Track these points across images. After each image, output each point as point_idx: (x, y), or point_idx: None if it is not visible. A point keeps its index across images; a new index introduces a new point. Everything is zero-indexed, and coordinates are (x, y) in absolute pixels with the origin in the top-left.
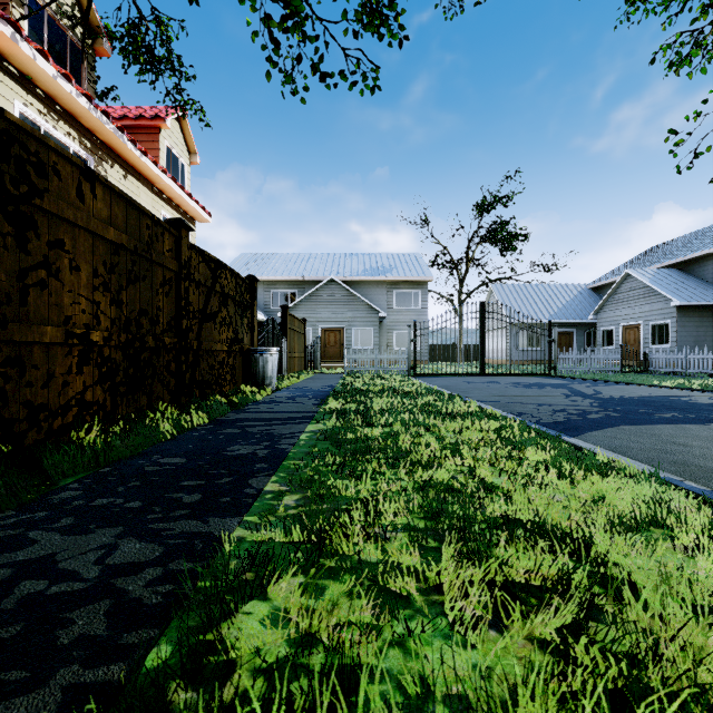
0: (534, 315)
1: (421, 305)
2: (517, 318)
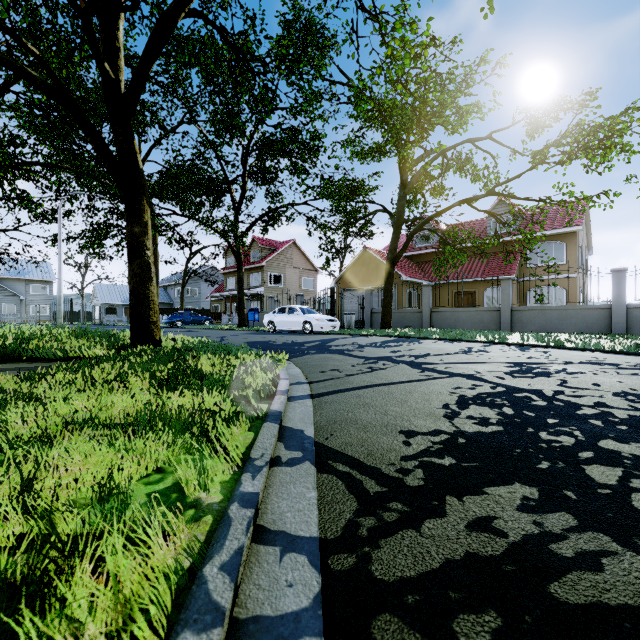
0: (114, 300)
1: (49, 293)
2: (105, 301)
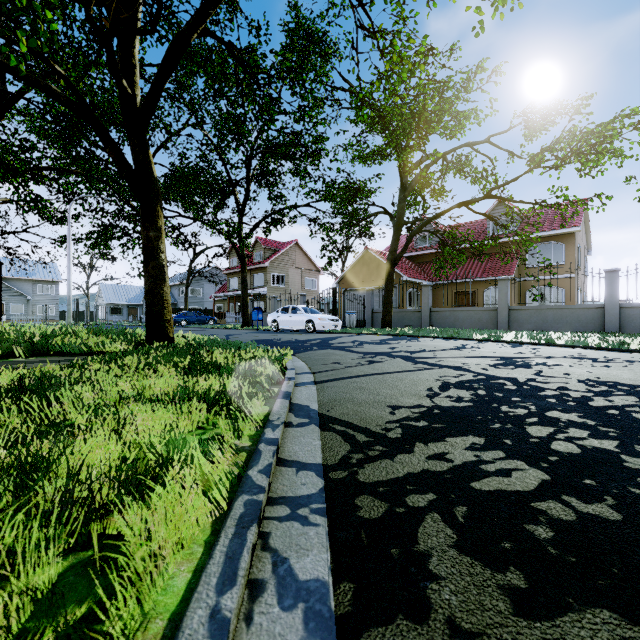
0: (119, 300)
1: (55, 293)
2: (110, 301)
